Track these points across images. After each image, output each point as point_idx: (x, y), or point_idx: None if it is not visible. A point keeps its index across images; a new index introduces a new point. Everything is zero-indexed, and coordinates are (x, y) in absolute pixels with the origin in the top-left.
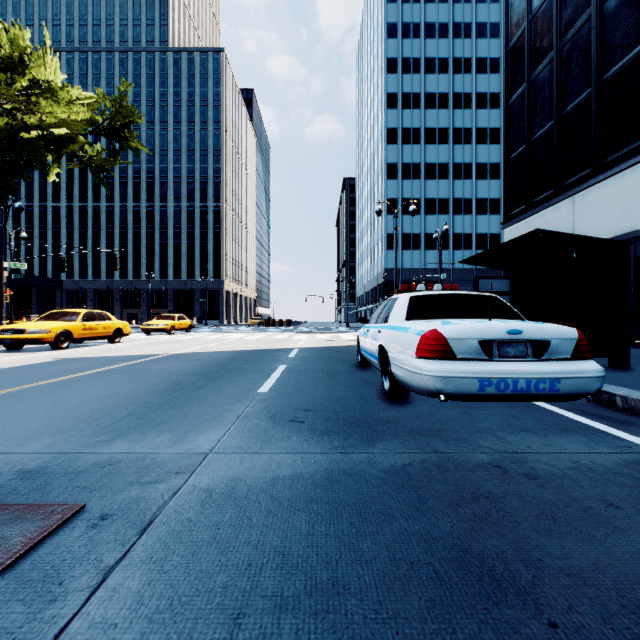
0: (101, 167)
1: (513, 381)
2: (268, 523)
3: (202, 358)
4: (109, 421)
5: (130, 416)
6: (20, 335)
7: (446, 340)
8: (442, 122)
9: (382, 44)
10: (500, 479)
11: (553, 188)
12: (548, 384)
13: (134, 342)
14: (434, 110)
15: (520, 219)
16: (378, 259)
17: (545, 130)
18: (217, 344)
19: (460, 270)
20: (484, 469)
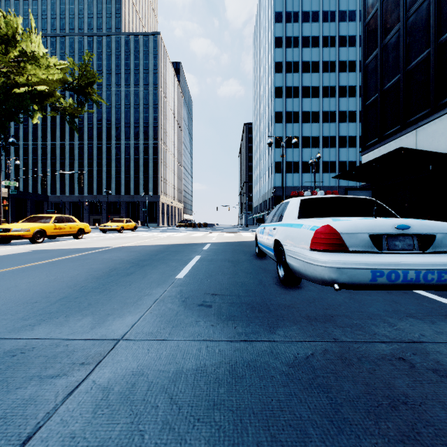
0: (72, 114)
1: (403, 272)
2: (161, 443)
3: (138, 250)
4: (43, 304)
5: (63, 299)
6: (7, 233)
7: (339, 234)
8: (314, 82)
9: (271, 27)
10: (410, 376)
11: (400, 124)
12: (436, 275)
13: (92, 238)
14: (308, 73)
15: (374, 148)
16: (268, 180)
17: (394, 81)
18: (152, 240)
19: (327, 187)
20: (389, 362)
